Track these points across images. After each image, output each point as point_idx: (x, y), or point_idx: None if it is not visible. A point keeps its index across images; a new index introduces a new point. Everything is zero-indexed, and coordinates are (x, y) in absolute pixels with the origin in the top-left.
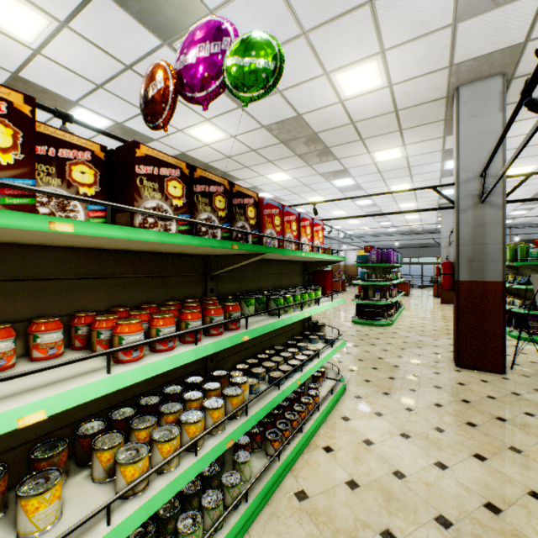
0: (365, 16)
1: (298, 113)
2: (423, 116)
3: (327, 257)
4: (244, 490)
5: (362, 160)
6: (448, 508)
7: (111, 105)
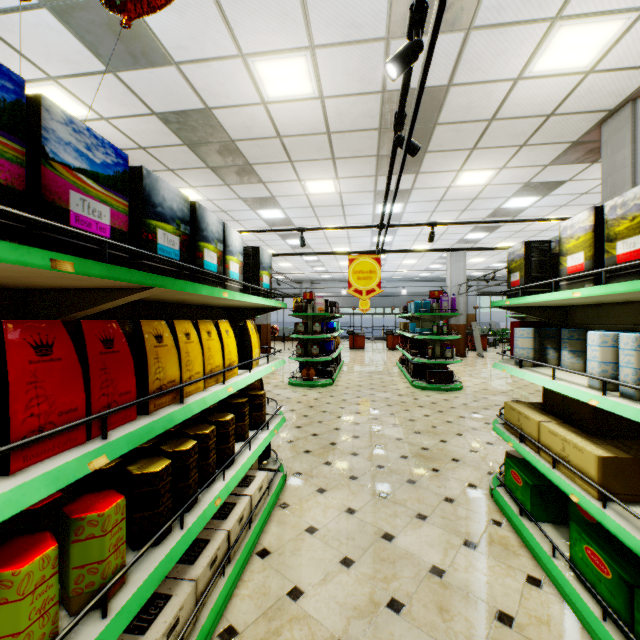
0: None
1: (449, 82)
2: (563, 131)
3: None
4: None
5: (442, 179)
6: None
7: None
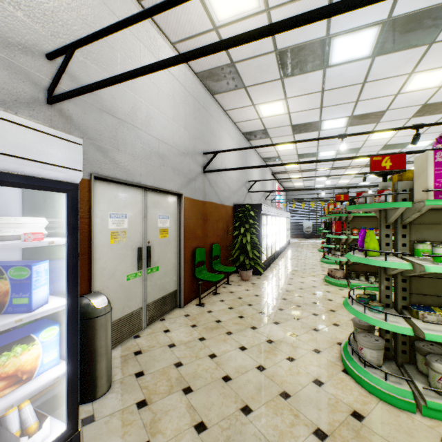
0: None
1: None
2: None
3: None
4: None
5: None
6: None
7: (429, 136)
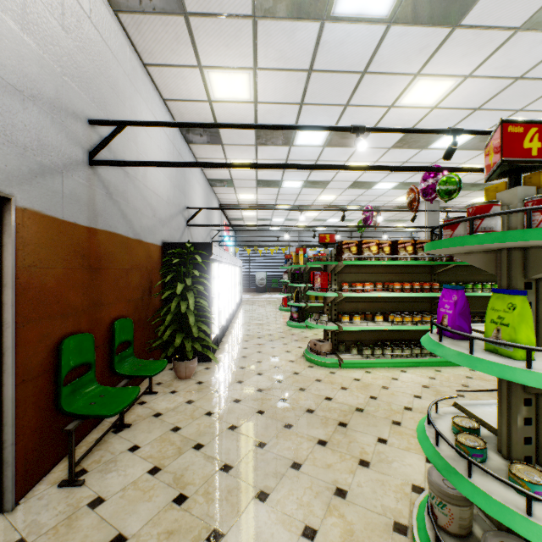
0: None
1: None
2: None
3: None
4: None
5: None
6: None
7: (396, 177)
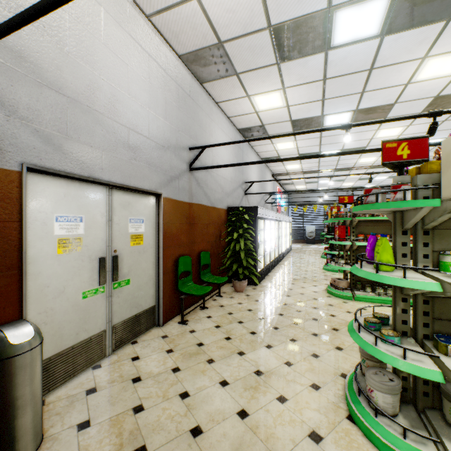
0: None
1: None
2: None
3: None
4: None
5: None
6: None
7: (439, 134)
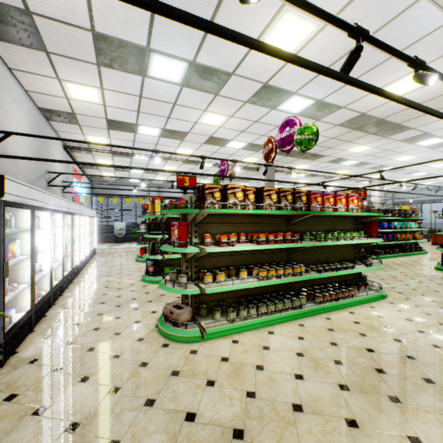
0: (392, 62)
1: (361, 113)
2: None
3: (359, 214)
4: (300, 304)
5: (442, 123)
6: (405, 339)
7: (247, 137)
